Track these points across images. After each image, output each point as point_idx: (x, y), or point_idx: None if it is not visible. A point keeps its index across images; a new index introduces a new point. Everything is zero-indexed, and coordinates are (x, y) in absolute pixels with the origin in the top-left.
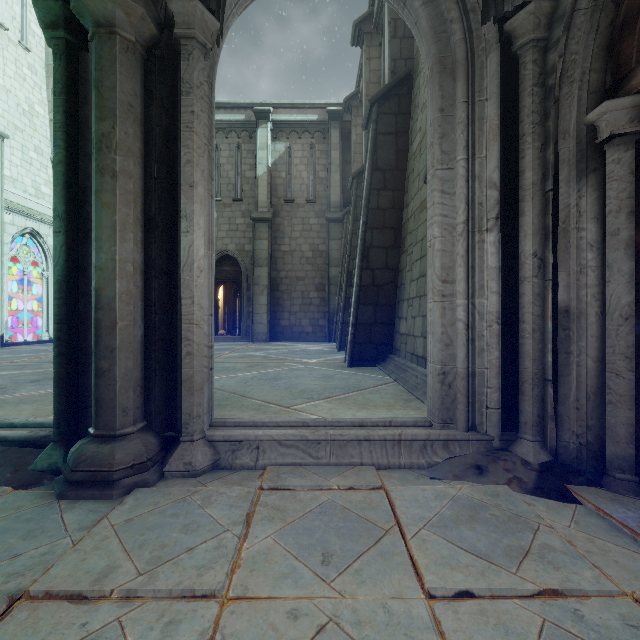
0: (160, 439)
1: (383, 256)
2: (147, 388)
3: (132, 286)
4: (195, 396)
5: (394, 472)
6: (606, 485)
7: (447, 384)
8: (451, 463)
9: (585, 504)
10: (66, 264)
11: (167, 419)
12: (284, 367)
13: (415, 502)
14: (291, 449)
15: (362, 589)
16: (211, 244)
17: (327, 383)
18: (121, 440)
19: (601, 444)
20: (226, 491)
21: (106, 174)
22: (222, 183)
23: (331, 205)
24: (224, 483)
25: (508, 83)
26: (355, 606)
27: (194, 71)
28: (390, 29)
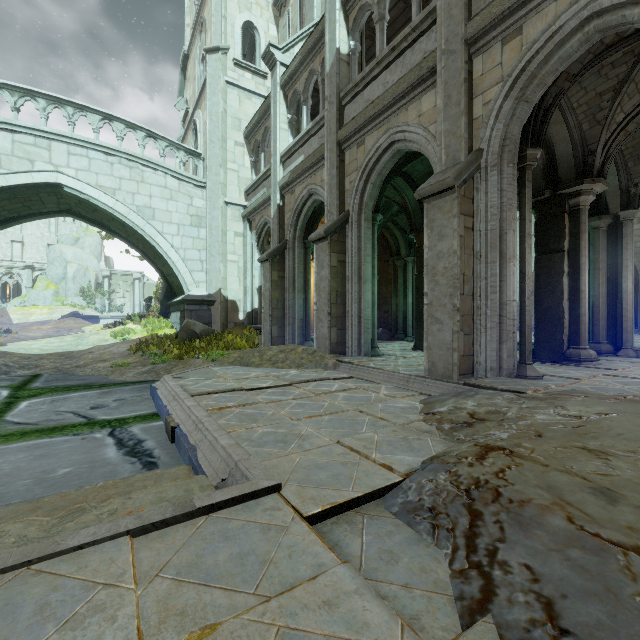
0: (613, 347)
1: None
2: (607, 332)
3: (604, 300)
4: (628, 334)
5: None
6: None
7: None
8: None
9: None
10: None
11: (614, 343)
12: None
13: None
14: None
15: None
16: (632, 282)
17: None
18: (601, 344)
19: None
20: None
21: (596, 269)
22: None
23: None
24: None
25: None
26: None
27: (627, 230)
28: None
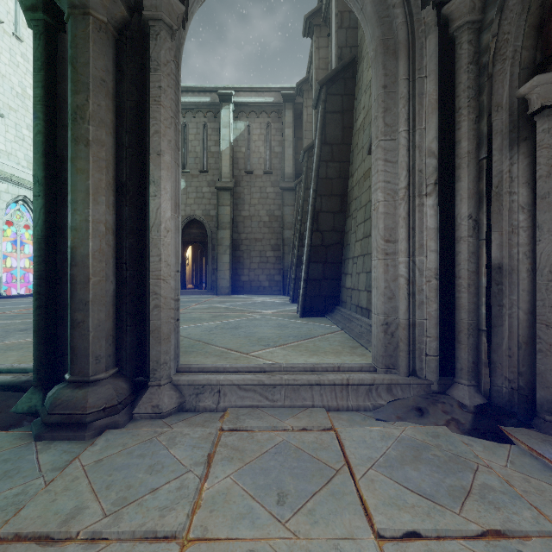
0: (130, 384)
1: (331, 220)
2: (119, 337)
3: (104, 245)
4: (162, 345)
5: (343, 414)
6: (537, 426)
7: (390, 333)
8: (394, 405)
9: (518, 444)
10: (45, 225)
11: (137, 365)
12: (244, 317)
13: (363, 443)
14: (249, 392)
15: (315, 529)
16: (177, 207)
17: (282, 332)
18: (94, 385)
19: (532, 389)
20: (189, 432)
21: (80, 143)
22: (190, 157)
23: (285, 176)
24: (188, 424)
25: (445, 62)
26: (309, 547)
27: (161, 50)
28: (337, 20)
